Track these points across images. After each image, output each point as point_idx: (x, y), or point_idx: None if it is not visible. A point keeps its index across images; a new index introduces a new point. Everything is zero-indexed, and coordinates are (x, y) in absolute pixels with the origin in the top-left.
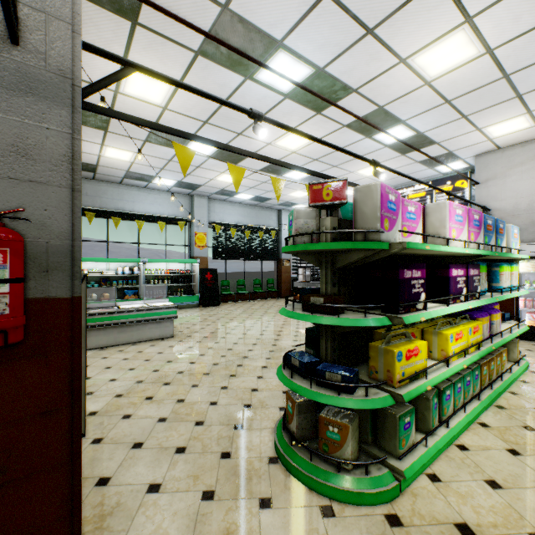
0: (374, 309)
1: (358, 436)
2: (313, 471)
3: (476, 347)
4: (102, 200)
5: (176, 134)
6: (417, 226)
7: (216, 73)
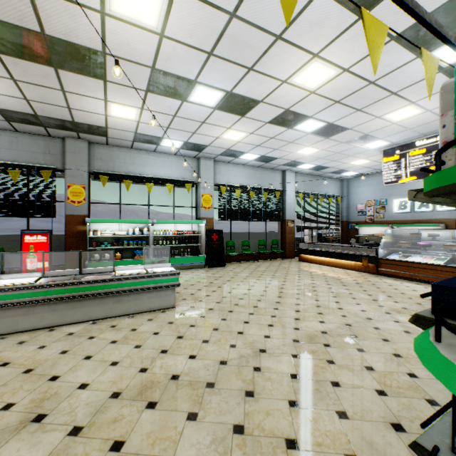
0: None
1: None
2: None
3: None
4: (115, 164)
5: None
6: None
7: None
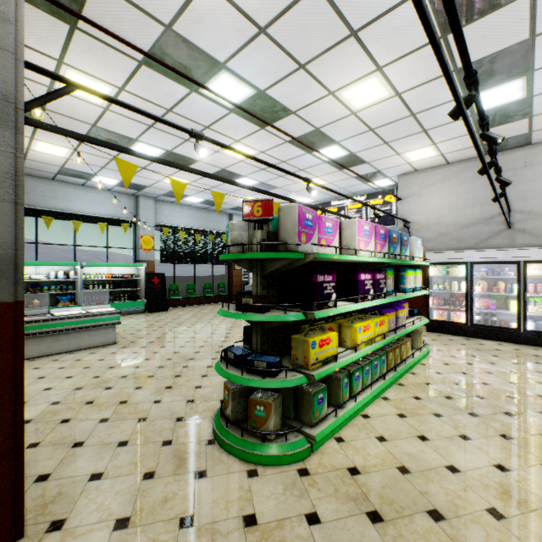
0: (296, 308)
1: (281, 413)
2: (243, 444)
3: (382, 337)
4: (30, 196)
5: (119, 150)
6: (334, 238)
7: (162, 83)
